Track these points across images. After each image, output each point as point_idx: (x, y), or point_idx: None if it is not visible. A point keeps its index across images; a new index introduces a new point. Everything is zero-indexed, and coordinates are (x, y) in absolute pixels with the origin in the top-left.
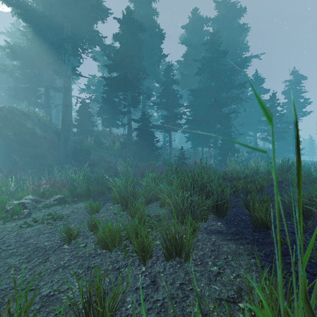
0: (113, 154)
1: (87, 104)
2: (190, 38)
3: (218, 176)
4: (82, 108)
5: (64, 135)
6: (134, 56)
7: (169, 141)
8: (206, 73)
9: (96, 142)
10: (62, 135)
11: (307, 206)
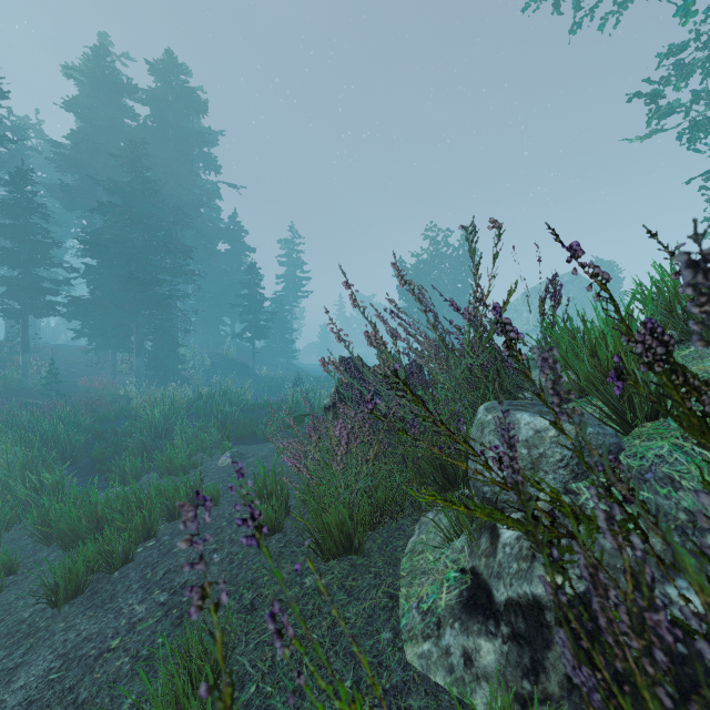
0: None
1: None
2: (91, 105)
3: (119, 414)
4: None
5: None
6: None
7: (23, 340)
8: (119, 213)
9: None
10: None
11: (125, 443)
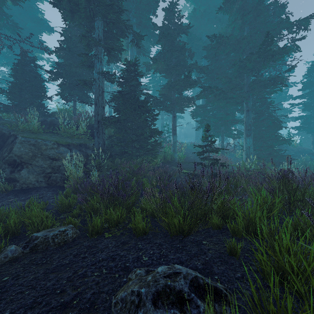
0: (65, 144)
1: (25, 54)
2: None
3: None
4: (20, 64)
5: None
6: None
7: (173, 126)
8: (234, 12)
9: (46, 124)
10: None
11: None
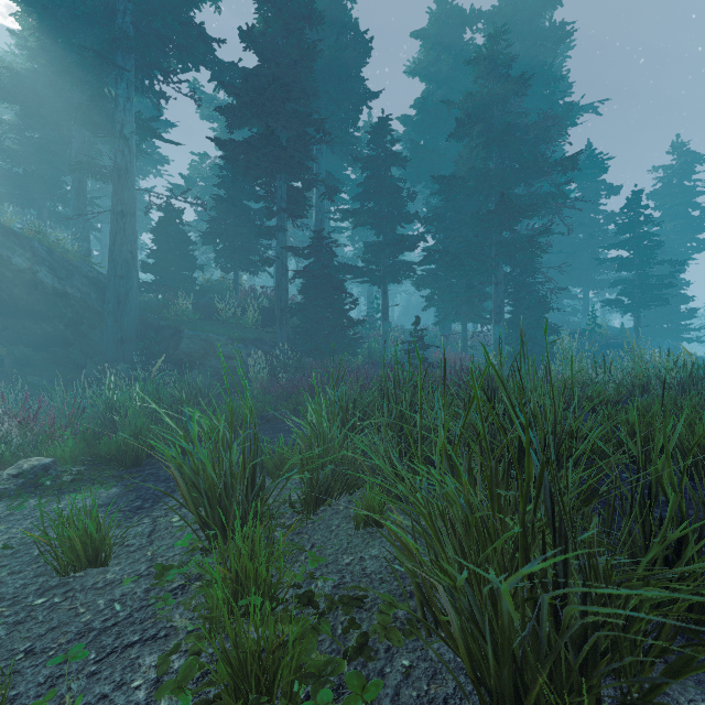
0: (239, 338)
1: (176, 213)
2: (433, 62)
3: None
4: (165, 224)
5: (115, 289)
6: (294, 88)
7: (383, 307)
8: (475, 135)
9: (200, 308)
10: (110, 290)
11: None
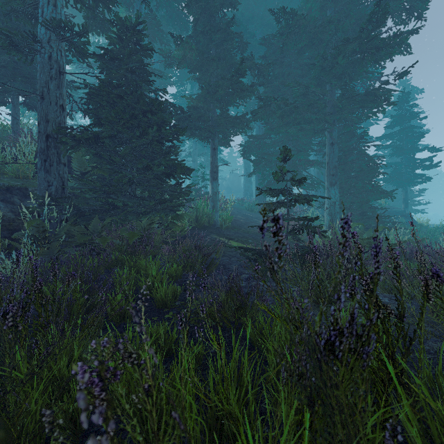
0: None
1: None
2: None
3: None
4: None
5: None
6: None
7: (212, 165)
8: None
9: None
10: None
11: None
